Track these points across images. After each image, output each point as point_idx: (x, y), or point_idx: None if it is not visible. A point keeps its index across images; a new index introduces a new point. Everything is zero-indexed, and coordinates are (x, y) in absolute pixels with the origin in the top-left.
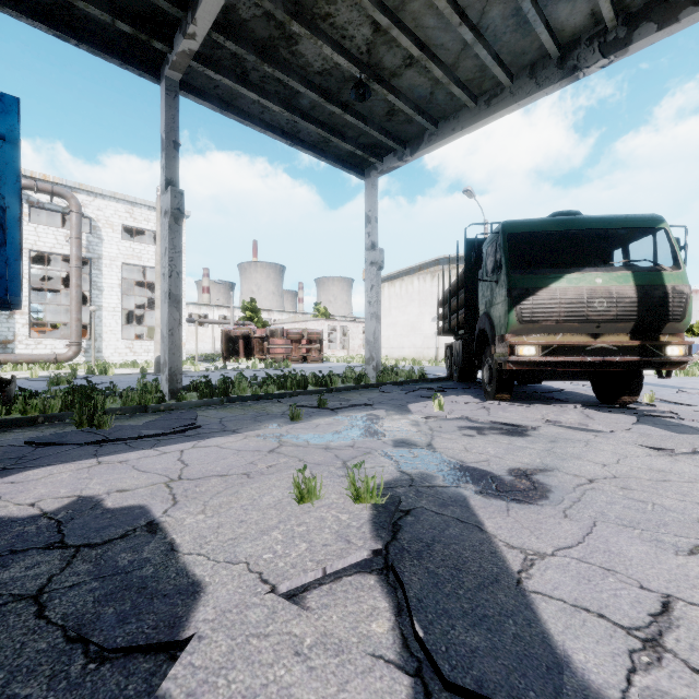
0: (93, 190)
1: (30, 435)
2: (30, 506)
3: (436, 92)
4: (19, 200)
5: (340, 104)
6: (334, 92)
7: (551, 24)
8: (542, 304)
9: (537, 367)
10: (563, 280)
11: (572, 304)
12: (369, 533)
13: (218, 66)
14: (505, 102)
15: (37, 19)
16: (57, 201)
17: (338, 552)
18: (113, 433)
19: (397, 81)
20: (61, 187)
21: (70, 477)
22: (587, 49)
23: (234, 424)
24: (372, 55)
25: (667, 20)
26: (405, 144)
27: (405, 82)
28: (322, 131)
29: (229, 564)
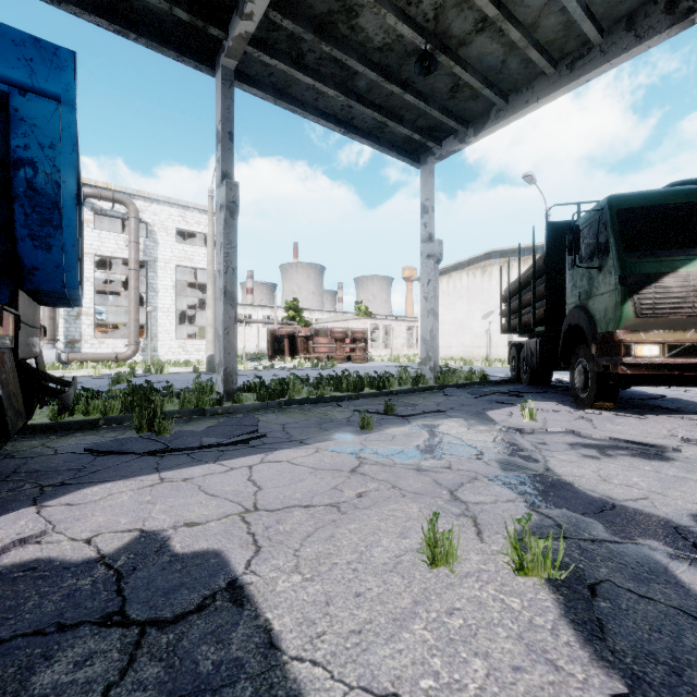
0: (149, 196)
1: (90, 440)
2: (85, 543)
3: (508, 60)
4: (75, 173)
5: (399, 82)
6: (394, 69)
7: None
8: (668, 292)
9: (660, 371)
10: (696, 262)
11: None
12: (580, 648)
13: (274, 50)
14: (593, 63)
15: (99, 14)
16: (117, 208)
17: (548, 691)
18: (173, 440)
19: (464, 50)
20: (121, 194)
21: (131, 500)
22: None
23: (299, 432)
24: (440, 21)
25: None
26: (468, 124)
27: (474, 51)
28: (379, 115)
29: (369, 695)
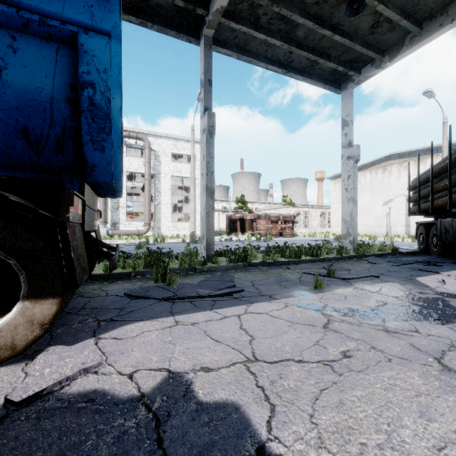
0: (156, 134)
1: (127, 286)
2: (128, 378)
3: None
4: (120, 91)
5: (330, 27)
6: (326, 17)
7: None
8: None
9: None
10: None
11: None
12: None
13: (239, 18)
14: None
15: (130, 14)
16: (138, 142)
17: None
18: (179, 290)
19: None
20: (141, 134)
21: (157, 339)
22: None
23: (266, 288)
24: None
25: None
26: (383, 53)
27: None
28: (312, 55)
29: None
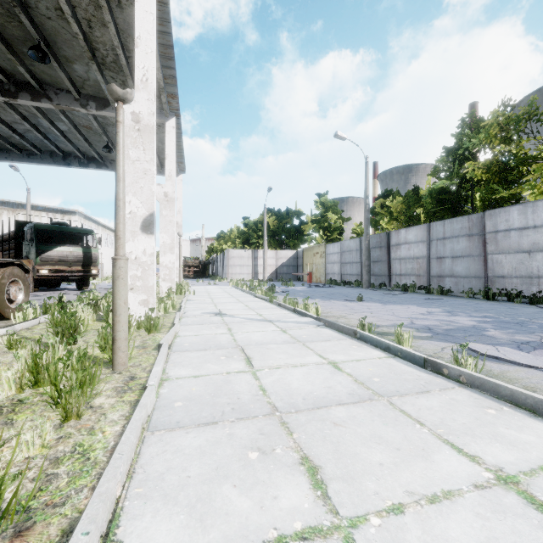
0: None
1: None
2: None
3: None
4: None
5: None
6: None
7: (58, 146)
8: (50, 256)
9: (49, 277)
10: (58, 248)
11: (62, 256)
12: None
13: None
14: (38, 160)
15: None
16: None
17: None
18: None
19: None
20: None
21: None
22: (74, 160)
23: None
24: None
25: (99, 166)
26: None
27: None
28: None
29: None
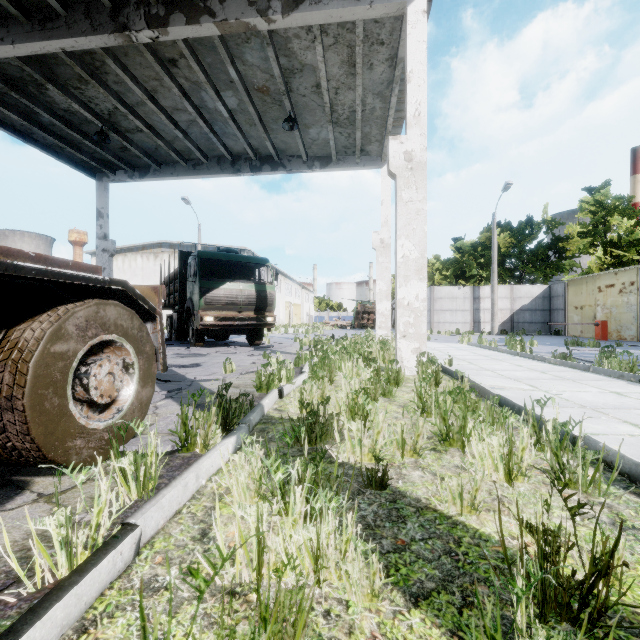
0: None
1: None
2: None
3: (160, 149)
4: None
5: (80, 132)
6: (76, 123)
7: (226, 144)
8: (216, 296)
9: (214, 327)
10: (226, 285)
11: (230, 297)
12: None
13: None
14: (204, 171)
15: None
16: None
17: None
18: None
19: (130, 135)
20: None
21: None
22: (244, 163)
23: None
24: (113, 117)
25: (274, 168)
26: (135, 168)
27: (137, 137)
28: (60, 142)
29: None
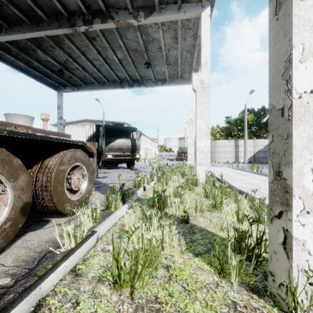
0: None
1: None
2: None
3: (86, 77)
4: None
5: (51, 70)
6: (49, 66)
7: (117, 74)
8: (113, 145)
9: (112, 160)
10: (117, 140)
11: (119, 146)
12: None
13: None
14: (107, 87)
15: None
16: None
17: None
18: None
19: (73, 71)
20: None
21: None
22: (125, 83)
23: None
24: (66, 63)
25: (140, 85)
26: (75, 86)
27: (76, 72)
28: (42, 75)
29: None
